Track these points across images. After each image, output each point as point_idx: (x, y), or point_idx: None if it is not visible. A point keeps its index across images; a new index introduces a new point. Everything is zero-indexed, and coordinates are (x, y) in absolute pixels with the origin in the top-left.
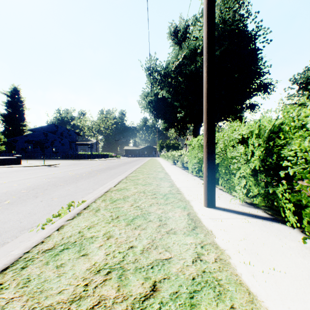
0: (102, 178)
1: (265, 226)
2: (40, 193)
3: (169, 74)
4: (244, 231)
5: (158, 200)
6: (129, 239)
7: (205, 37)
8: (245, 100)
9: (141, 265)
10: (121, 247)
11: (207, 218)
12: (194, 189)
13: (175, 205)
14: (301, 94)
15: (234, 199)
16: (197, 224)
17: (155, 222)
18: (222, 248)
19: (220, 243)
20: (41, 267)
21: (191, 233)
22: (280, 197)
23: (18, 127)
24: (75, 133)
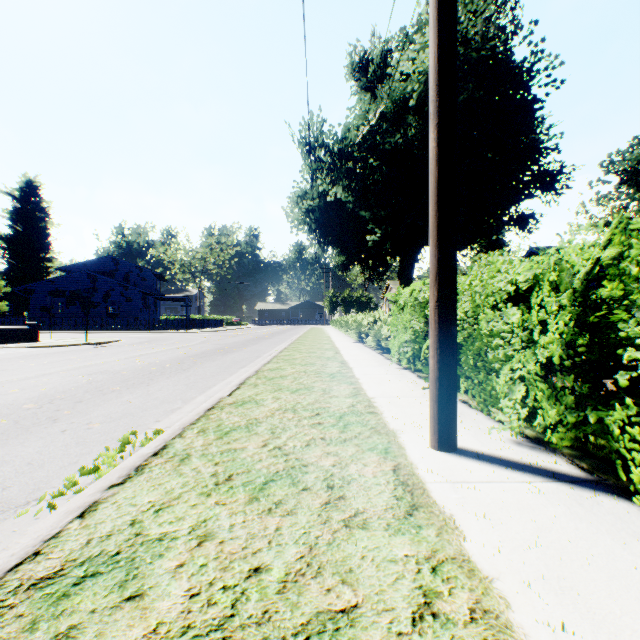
0: (205, 375)
1: (582, 505)
2: (64, 411)
3: (350, 153)
4: (534, 519)
5: (325, 431)
6: (252, 545)
7: (432, 58)
8: (509, 207)
9: (279, 632)
10: (231, 570)
11: (440, 480)
12: (406, 401)
13: (363, 444)
14: (625, 194)
15: (498, 429)
16: (417, 497)
17: (318, 493)
18: (484, 574)
19: (477, 557)
20: (13, 639)
21: (405, 525)
22: (617, 434)
23: (36, 263)
24: (154, 275)
